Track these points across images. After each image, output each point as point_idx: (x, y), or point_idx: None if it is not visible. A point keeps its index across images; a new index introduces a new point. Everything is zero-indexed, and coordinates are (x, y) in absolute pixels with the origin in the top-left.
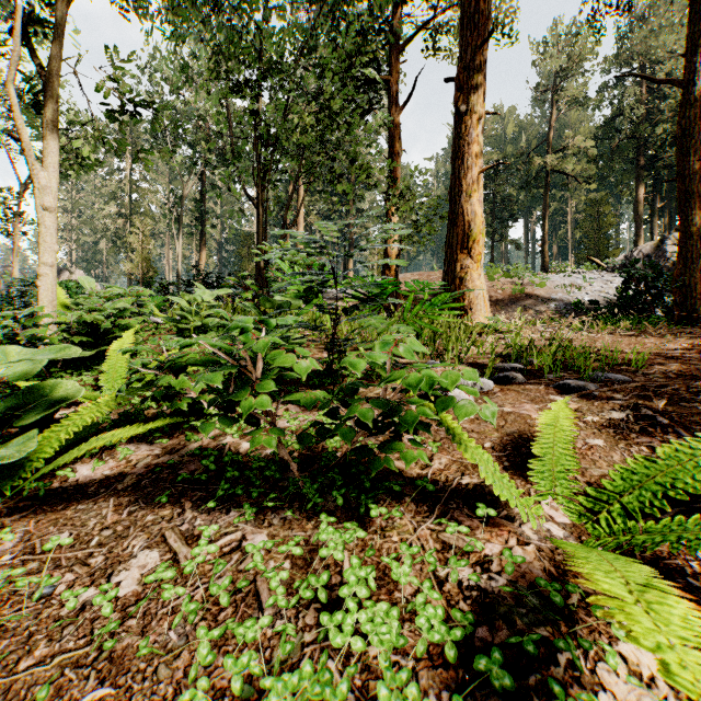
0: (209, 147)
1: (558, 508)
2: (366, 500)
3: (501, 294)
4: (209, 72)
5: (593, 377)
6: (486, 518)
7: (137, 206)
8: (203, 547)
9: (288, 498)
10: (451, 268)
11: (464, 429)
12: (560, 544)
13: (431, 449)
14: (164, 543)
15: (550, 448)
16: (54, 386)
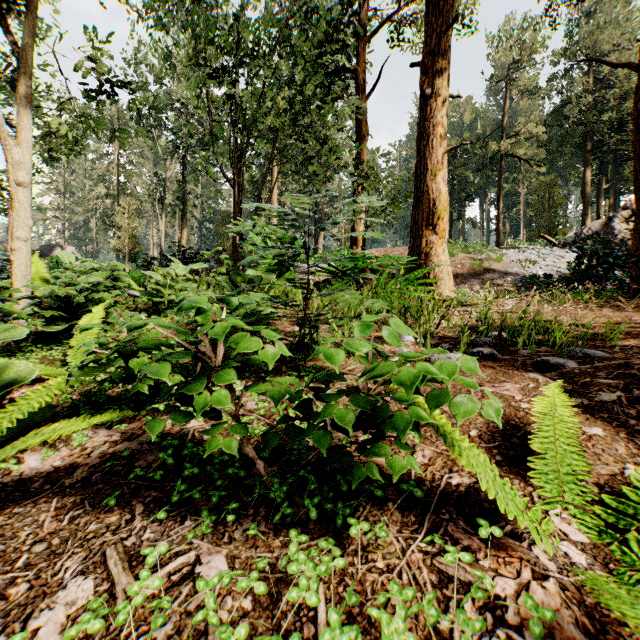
0: (190, 133)
1: (570, 521)
2: (343, 508)
3: (460, 268)
4: (187, 59)
5: (569, 353)
6: (488, 536)
7: (124, 187)
8: (143, 581)
9: (253, 502)
10: (417, 244)
11: (446, 414)
12: (607, 601)
13: (411, 438)
14: (103, 566)
15: (551, 443)
16: (4, 367)
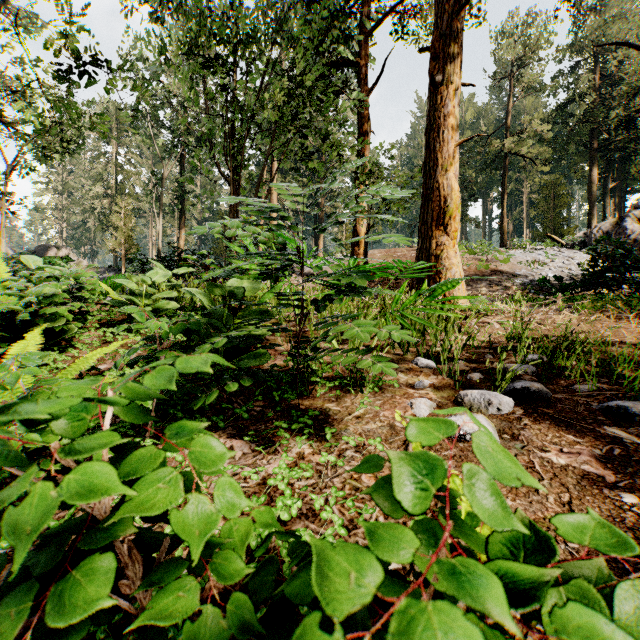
0: (188, 131)
1: None
2: None
3: (466, 270)
4: (178, 47)
5: None
6: None
7: (122, 187)
8: None
9: None
10: (426, 246)
11: None
12: None
13: None
14: None
15: None
16: None
